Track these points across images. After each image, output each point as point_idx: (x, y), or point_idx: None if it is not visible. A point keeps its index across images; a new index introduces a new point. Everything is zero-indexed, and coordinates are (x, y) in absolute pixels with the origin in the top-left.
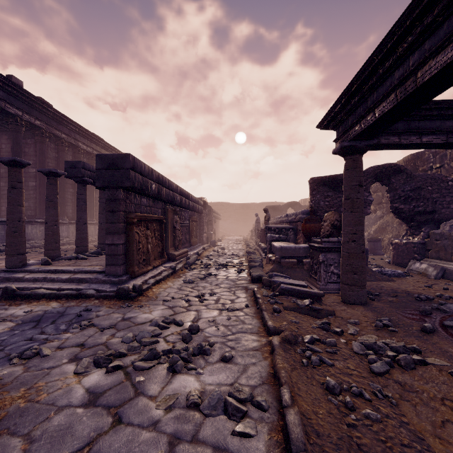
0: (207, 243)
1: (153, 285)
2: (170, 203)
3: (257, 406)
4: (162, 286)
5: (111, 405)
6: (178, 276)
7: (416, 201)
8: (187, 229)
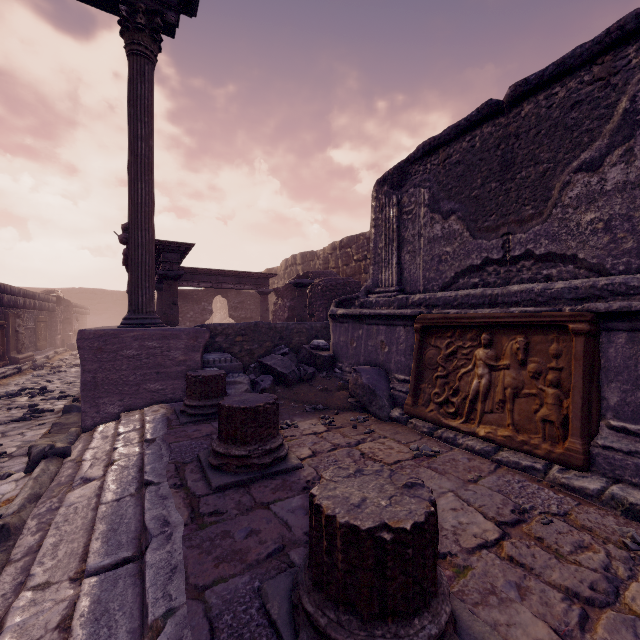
0: (62, 347)
1: (1, 379)
2: (12, 307)
3: (72, 396)
4: (10, 379)
5: (4, 404)
6: (25, 374)
7: (242, 310)
8: (32, 332)
